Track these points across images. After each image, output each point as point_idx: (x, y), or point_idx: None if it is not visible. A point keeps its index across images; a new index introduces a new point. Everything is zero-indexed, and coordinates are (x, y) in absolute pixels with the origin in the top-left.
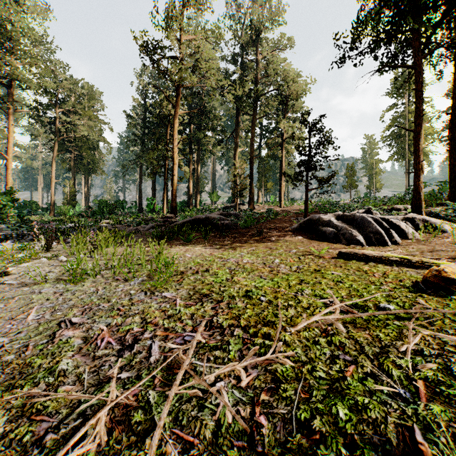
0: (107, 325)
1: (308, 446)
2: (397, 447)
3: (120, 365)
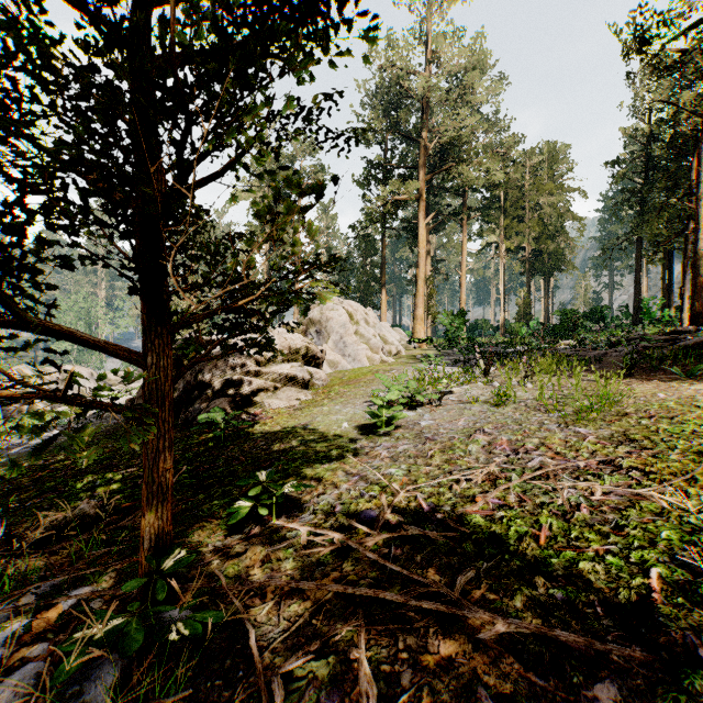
0: (508, 439)
1: (606, 531)
2: (701, 570)
3: (503, 459)
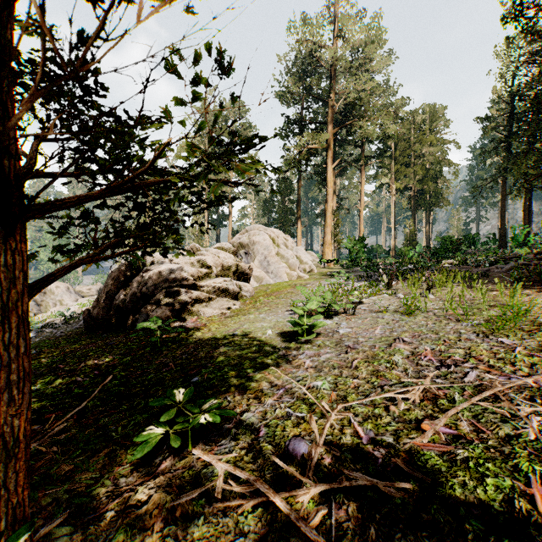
0: (431, 349)
1: None
2: None
3: (435, 373)
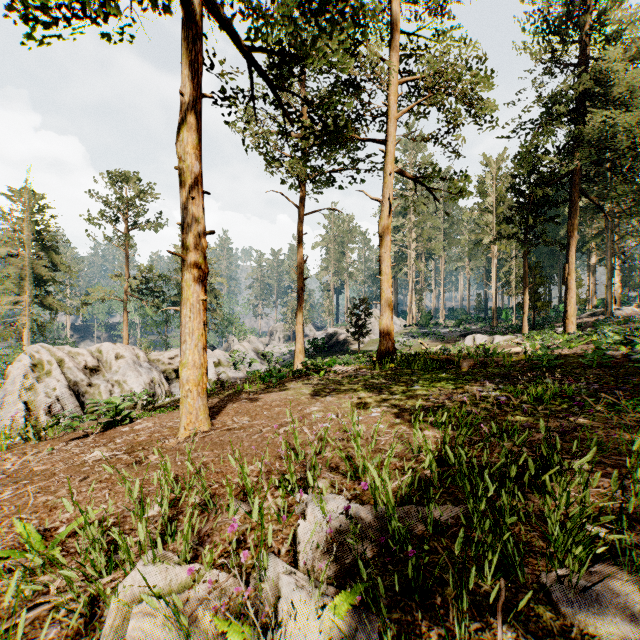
0: None
1: None
2: None
3: None
